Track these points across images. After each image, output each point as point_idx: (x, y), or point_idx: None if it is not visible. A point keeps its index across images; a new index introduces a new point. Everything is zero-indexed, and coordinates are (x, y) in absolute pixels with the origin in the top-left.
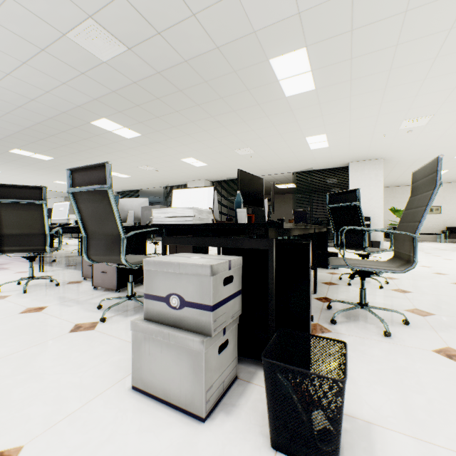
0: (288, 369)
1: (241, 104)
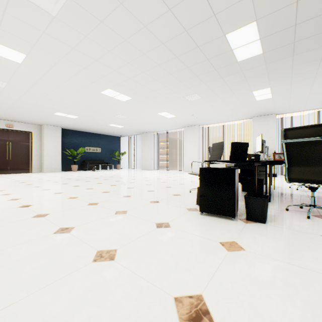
0: None
1: None
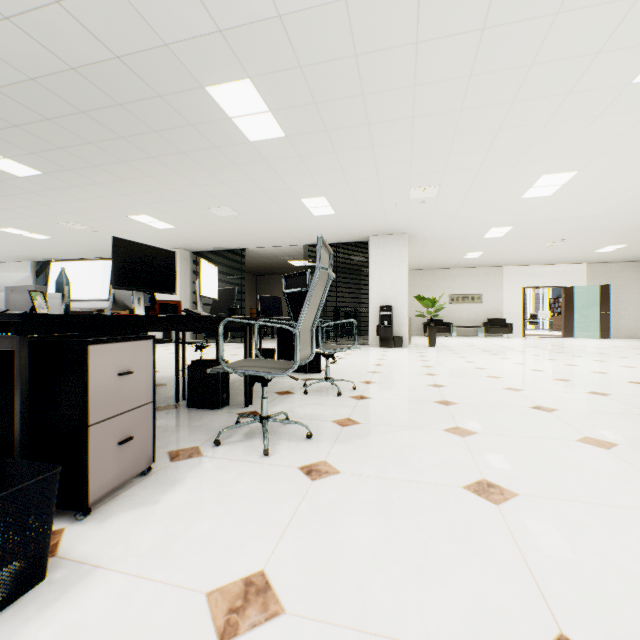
0: None
1: (190, 144)
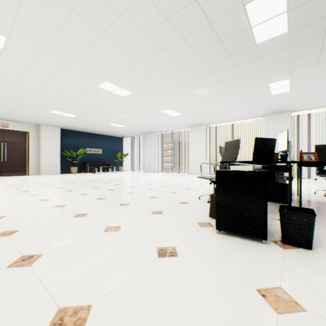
0: None
1: None
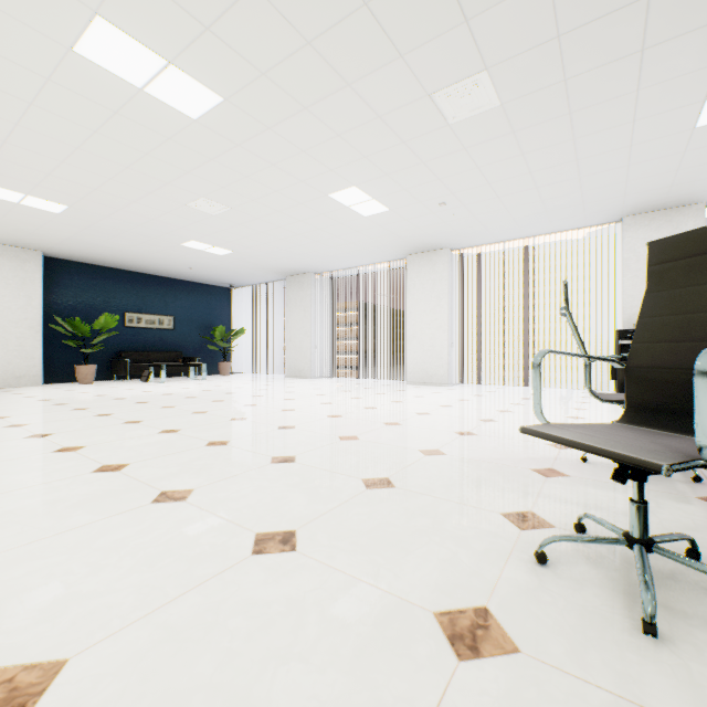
0: None
1: None
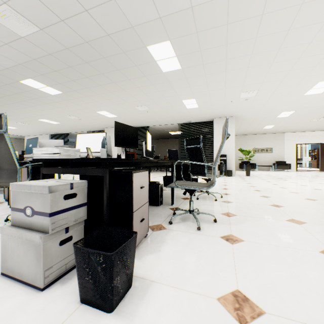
0: (85, 250)
1: (133, 75)
